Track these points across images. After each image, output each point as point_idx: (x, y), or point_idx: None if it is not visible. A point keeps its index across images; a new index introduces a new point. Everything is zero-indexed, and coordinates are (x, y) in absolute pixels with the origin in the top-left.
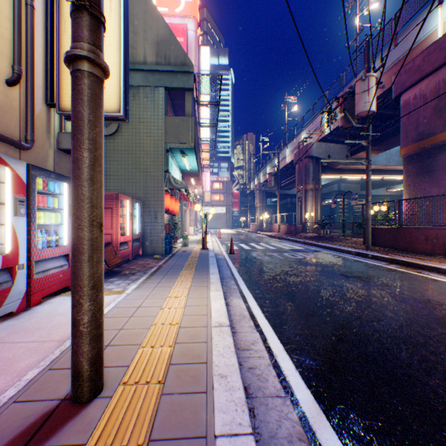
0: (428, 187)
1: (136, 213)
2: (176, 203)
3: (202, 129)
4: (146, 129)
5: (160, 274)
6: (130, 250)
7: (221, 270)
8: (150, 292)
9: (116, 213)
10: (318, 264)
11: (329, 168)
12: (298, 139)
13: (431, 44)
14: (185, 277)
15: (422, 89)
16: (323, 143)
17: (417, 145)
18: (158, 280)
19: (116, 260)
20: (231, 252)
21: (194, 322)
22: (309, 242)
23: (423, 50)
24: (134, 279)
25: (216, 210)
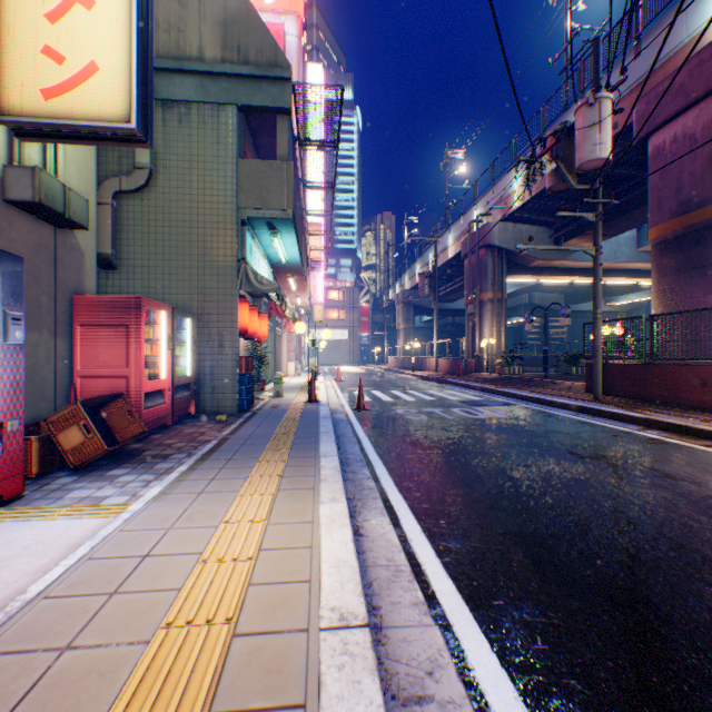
0: (700, 294)
1: (184, 337)
2: (262, 320)
3: (309, 200)
4: (204, 183)
5: (220, 457)
6: (169, 407)
7: (343, 445)
8: (187, 507)
9: (135, 336)
10: (518, 430)
11: (519, 266)
12: (468, 218)
13: (704, 47)
14: (270, 466)
15: (688, 125)
16: (509, 225)
17: (679, 221)
18: (212, 473)
19: (132, 428)
20: (360, 407)
21: (274, 612)
22: (492, 389)
23: (690, 58)
24: (163, 471)
25: (333, 334)
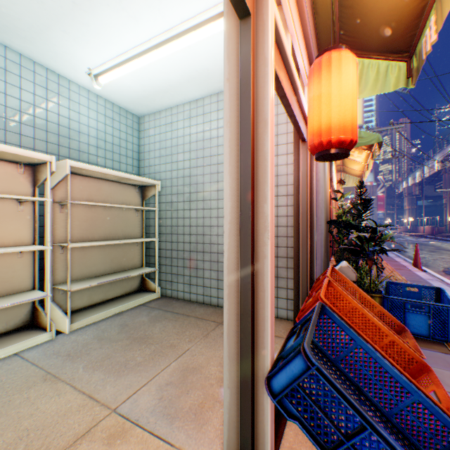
0: None
1: None
2: None
3: None
4: None
5: None
6: None
7: None
8: None
9: None
10: (421, 243)
11: None
12: (445, 152)
13: None
14: None
15: None
16: None
17: None
18: None
19: None
20: None
21: None
22: (436, 238)
23: None
24: None
25: None
